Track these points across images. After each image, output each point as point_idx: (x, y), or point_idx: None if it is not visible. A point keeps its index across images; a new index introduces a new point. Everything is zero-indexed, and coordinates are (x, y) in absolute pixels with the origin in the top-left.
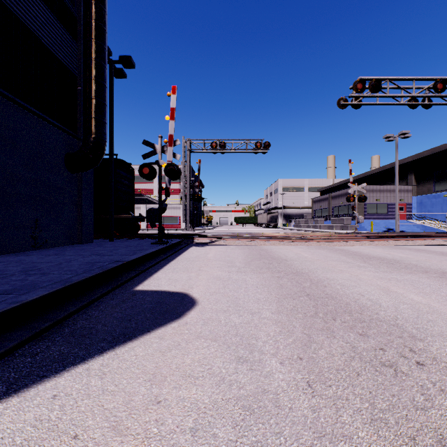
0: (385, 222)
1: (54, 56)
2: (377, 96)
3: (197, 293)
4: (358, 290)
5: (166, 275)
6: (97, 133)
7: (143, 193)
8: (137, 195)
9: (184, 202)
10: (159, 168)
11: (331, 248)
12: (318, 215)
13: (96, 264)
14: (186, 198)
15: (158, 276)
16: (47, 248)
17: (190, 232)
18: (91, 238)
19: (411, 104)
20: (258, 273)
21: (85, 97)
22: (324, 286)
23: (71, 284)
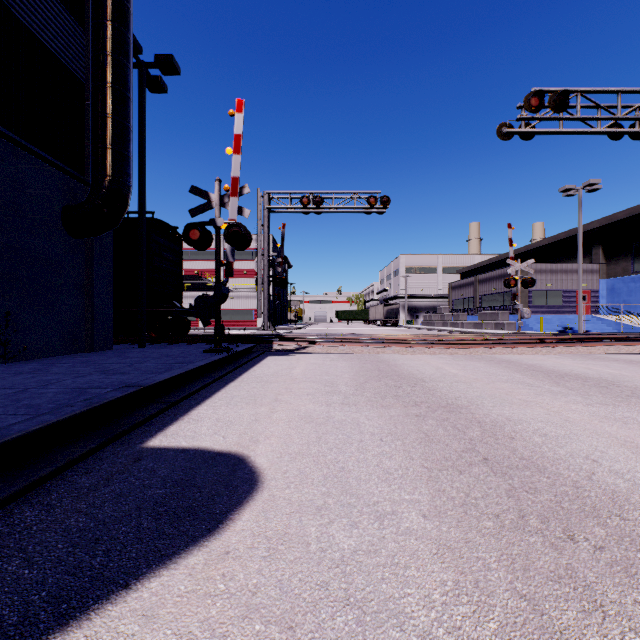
0: (560, 318)
1: (42, 47)
2: (562, 118)
3: (264, 456)
4: (579, 447)
5: (214, 412)
6: (115, 174)
7: (202, 275)
8: (194, 279)
9: (259, 287)
10: (216, 231)
11: (490, 358)
12: (459, 308)
13: (88, 391)
14: (263, 281)
15: (200, 413)
16: (30, 359)
17: (268, 333)
18: (108, 343)
19: (613, 132)
20: (379, 407)
21: (95, 115)
22: (509, 436)
23: (0, 443)
